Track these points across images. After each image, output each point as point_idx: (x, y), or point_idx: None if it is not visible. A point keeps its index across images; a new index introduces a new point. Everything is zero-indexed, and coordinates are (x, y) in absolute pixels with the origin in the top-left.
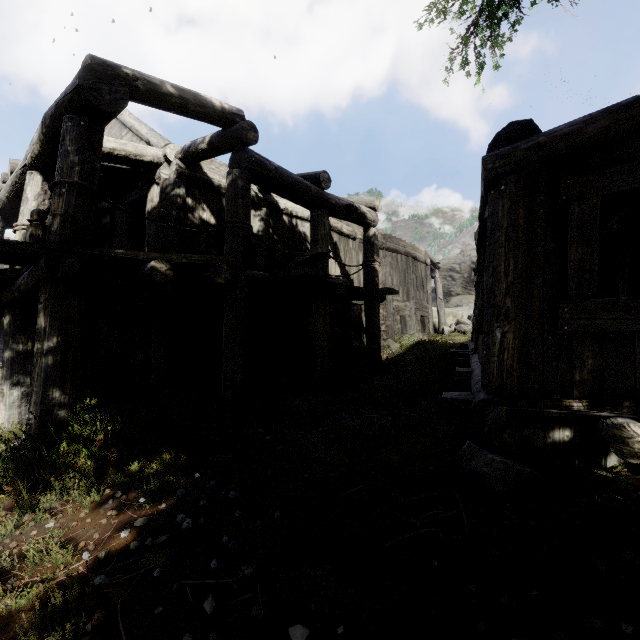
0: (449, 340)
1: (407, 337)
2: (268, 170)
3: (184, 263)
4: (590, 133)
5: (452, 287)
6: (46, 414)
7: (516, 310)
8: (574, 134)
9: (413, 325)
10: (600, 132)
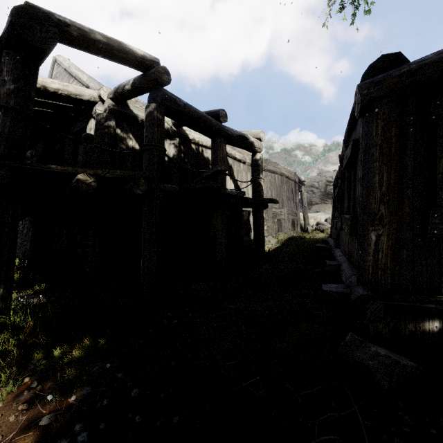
0: (312, 236)
1: (282, 234)
2: (178, 105)
3: (108, 177)
4: None
5: (313, 198)
6: None
7: (389, 216)
8: (442, 61)
9: (286, 225)
10: None
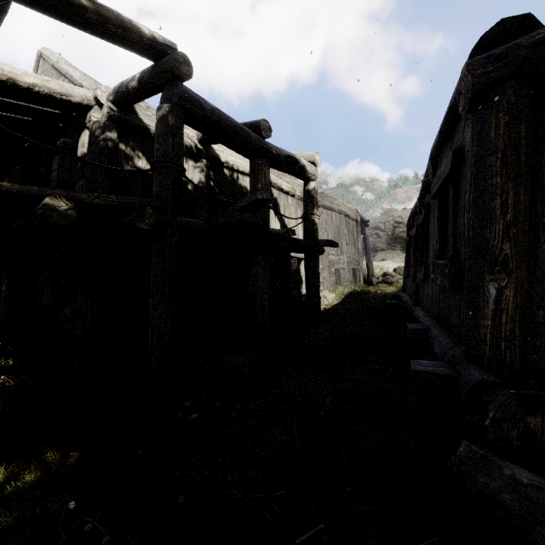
0: (378, 290)
1: (341, 288)
2: (203, 109)
3: (98, 204)
4: None
5: (377, 243)
6: None
7: (518, 258)
8: None
9: (346, 277)
10: None
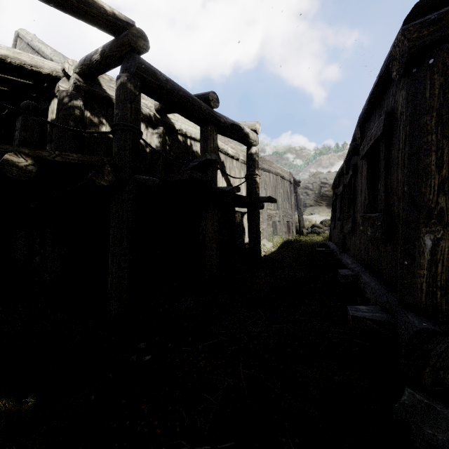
0: (308, 239)
1: (277, 237)
2: (159, 80)
3: (60, 162)
4: None
5: (307, 200)
6: None
7: None
8: None
9: (281, 228)
10: None
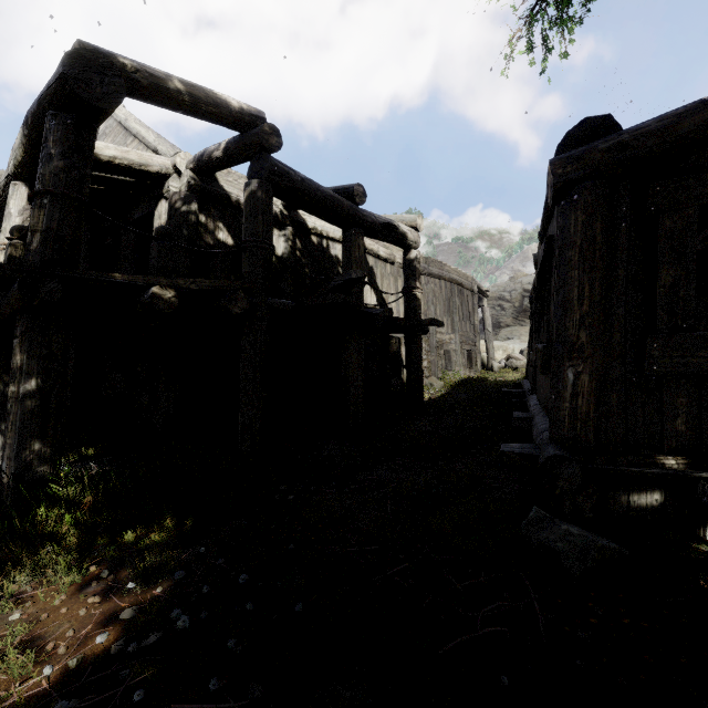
0: (499, 377)
1: (452, 374)
2: (293, 181)
3: (193, 289)
4: (685, 129)
5: (501, 318)
6: (22, 472)
7: (593, 346)
8: (665, 130)
9: (459, 360)
10: (698, 127)
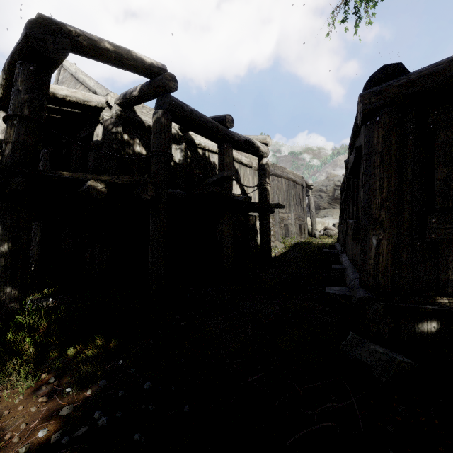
0: (319, 241)
1: (289, 239)
2: (185, 112)
3: (117, 183)
4: None
5: (320, 203)
6: None
7: (390, 221)
8: (440, 72)
9: (293, 231)
10: None
